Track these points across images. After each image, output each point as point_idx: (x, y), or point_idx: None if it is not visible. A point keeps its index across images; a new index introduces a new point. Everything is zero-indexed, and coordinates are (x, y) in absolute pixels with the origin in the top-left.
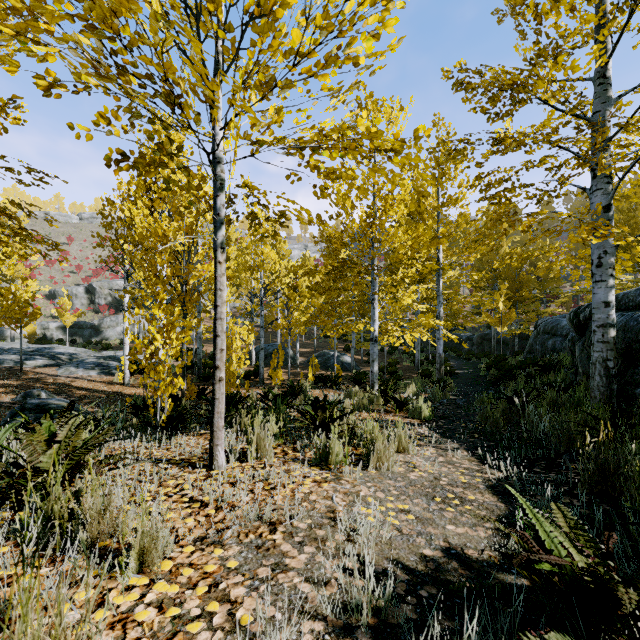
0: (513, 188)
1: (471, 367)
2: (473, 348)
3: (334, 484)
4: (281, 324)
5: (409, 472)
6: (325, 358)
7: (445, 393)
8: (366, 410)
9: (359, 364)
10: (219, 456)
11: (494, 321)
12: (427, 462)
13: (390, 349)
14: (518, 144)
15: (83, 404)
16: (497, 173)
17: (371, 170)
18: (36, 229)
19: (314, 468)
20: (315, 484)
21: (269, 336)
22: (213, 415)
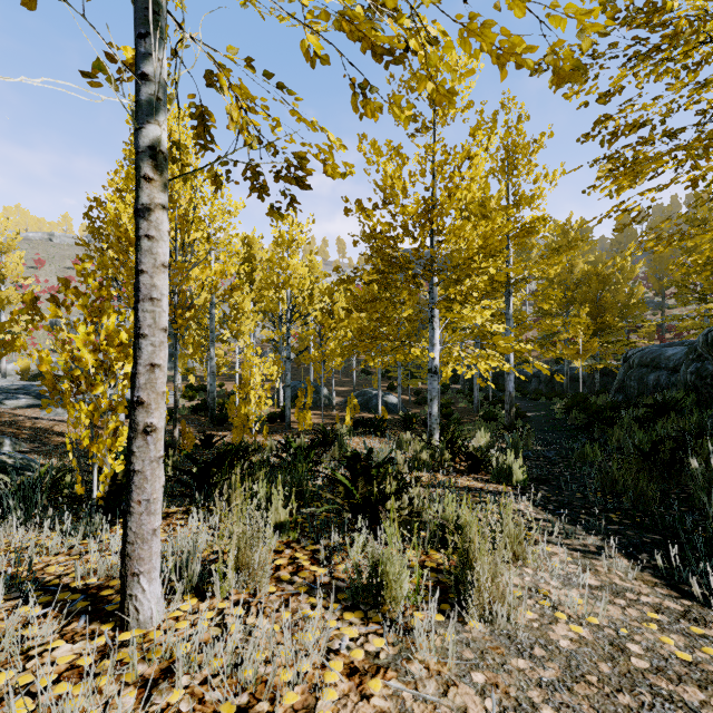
0: (652, 137)
1: (542, 409)
2: (540, 386)
3: (396, 681)
4: (313, 356)
5: (550, 624)
6: (366, 398)
7: (526, 442)
8: (427, 469)
9: (406, 405)
10: (142, 596)
11: (571, 353)
12: (570, 589)
13: (442, 388)
14: (694, 31)
15: (56, 455)
16: (630, 112)
17: (428, 145)
18: (38, 252)
19: (350, 616)
20: (351, 686)
21: (301, 373)
22: (131, 506)
